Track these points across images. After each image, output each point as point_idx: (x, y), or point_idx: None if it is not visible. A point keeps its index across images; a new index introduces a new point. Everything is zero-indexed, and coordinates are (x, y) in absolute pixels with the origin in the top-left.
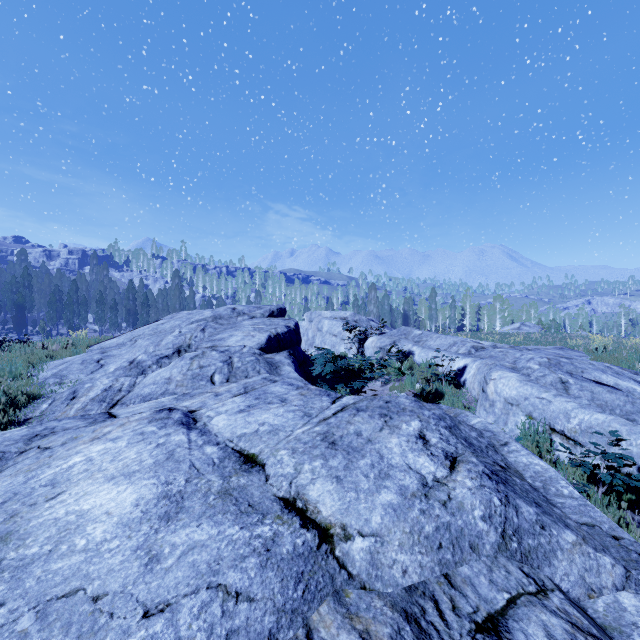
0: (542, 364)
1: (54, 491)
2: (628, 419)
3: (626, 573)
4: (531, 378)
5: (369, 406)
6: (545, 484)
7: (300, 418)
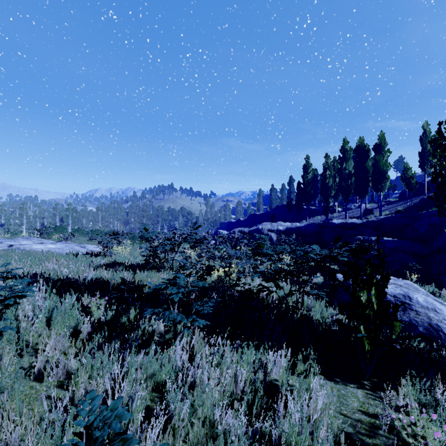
0: None
1: (49, 247)
2: None
3: None
4: None
5: (28, 238)
6: None
7: (28, 240)
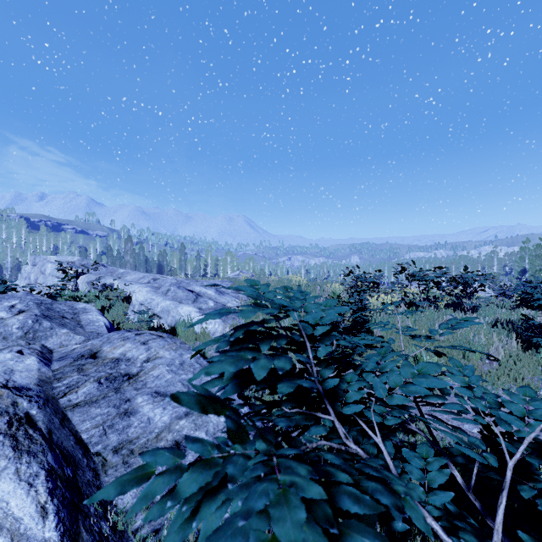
0: (173, 284)
1: None
2: (180, 302)
3: (85, 340)
4: (157, 290)
5: None
6: (90, 323)
7: None
